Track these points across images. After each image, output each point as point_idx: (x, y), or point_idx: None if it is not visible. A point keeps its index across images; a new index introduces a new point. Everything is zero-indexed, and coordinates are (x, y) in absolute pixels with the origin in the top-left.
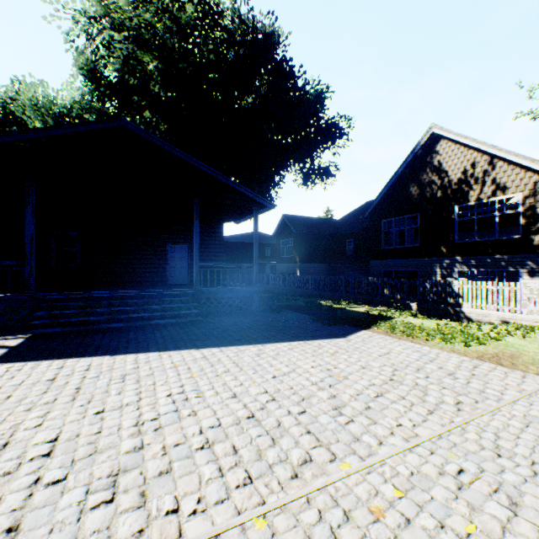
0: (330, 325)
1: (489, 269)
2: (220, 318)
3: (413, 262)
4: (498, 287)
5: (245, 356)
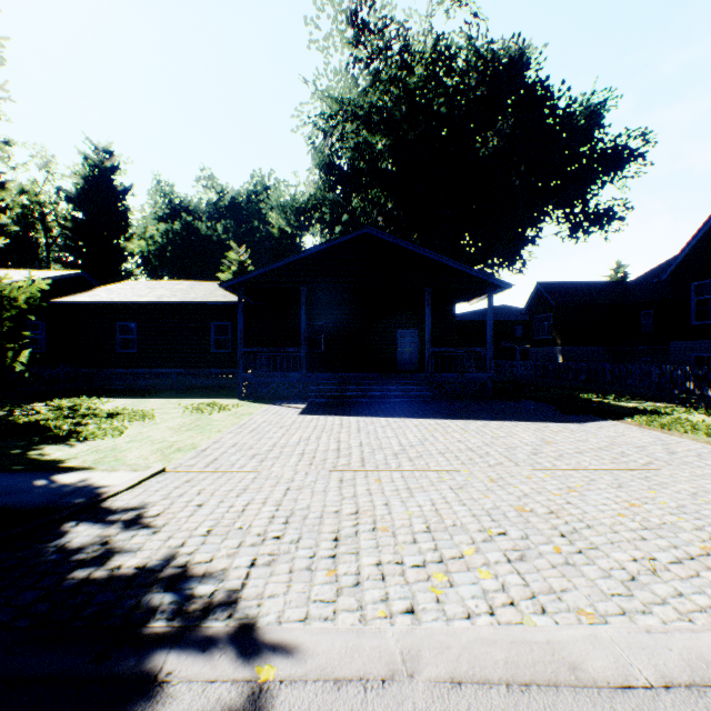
0: (570, 414)
1: None
2: (450, 402)
3: None
4: None
5: (470, 426)
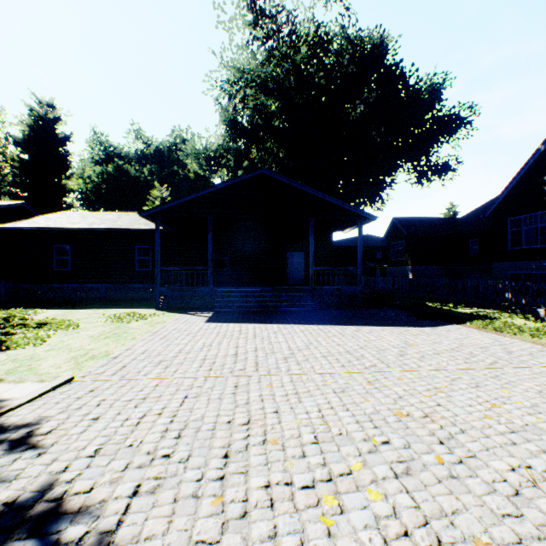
0: (424, 319)
1: None
2: (329, 310)
3: None
4: None
5: (347, 331)
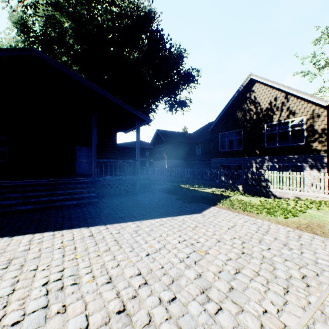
0: (189, 203)
1: (285, 164)
2: (111, 199)
3: (239, 159)
4: (293, 175)
5: (125, 233)
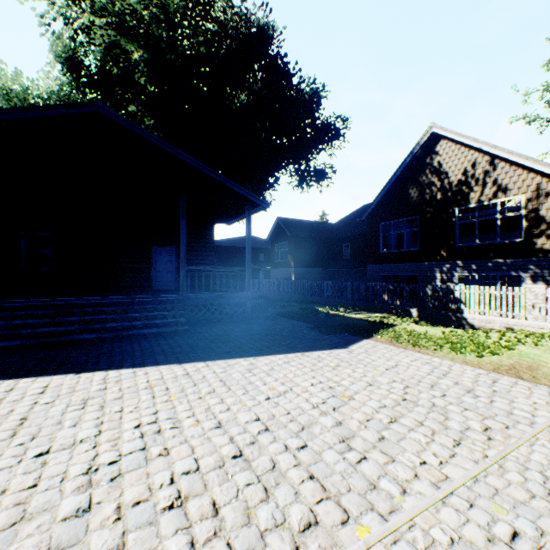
0: (329, 334)
1: (491, 273)
2: (208, 327)
3: (413, 266)
4: (502, 292)
5: (234, 372)
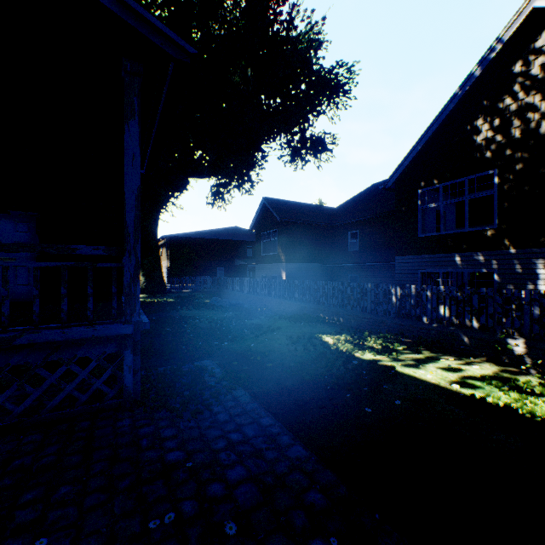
0: None
1: None
2: None
3: (484, 257)
4: None
5: None
